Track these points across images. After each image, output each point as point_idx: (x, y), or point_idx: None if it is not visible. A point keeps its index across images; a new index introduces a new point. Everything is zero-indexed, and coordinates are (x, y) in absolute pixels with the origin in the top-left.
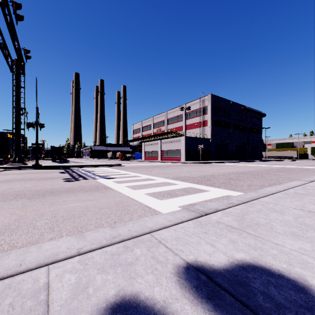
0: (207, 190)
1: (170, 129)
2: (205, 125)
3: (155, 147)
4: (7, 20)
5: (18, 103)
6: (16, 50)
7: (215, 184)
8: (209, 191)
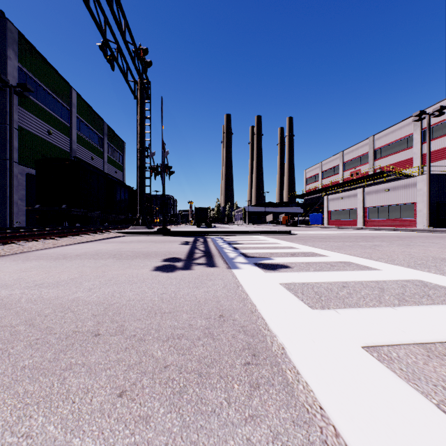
0: None
1: (381, 168)
2: None
3: (349, 202)
4: None
5: (142, 141)
6: (128, 50)
7: None
8: None
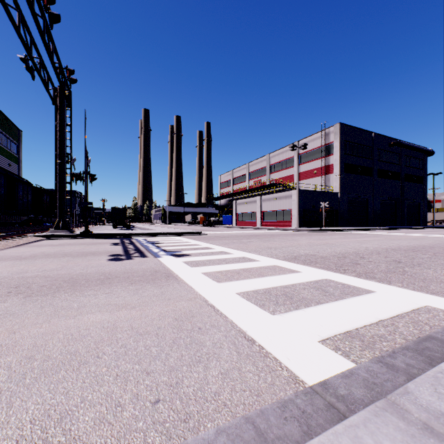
0: (367, 290)
1: (274, 180)
2: (331, 172)
3: (251, 207)
4: (37, 24)
5: (63, 147)
6: (55, 70)
7: (375, 275)
8: (373, 292)
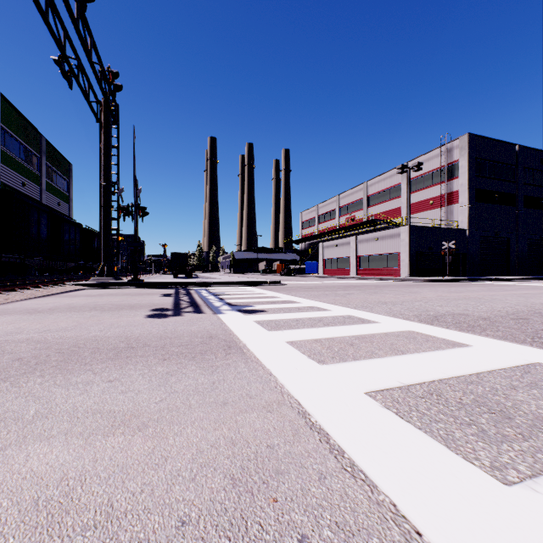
0: None
1: (373, 216)
2: (455, 202)
3: (343, 250)
4: (66, 3)
5: (108, 174)
6: (95, 72)
7: None
8: None
